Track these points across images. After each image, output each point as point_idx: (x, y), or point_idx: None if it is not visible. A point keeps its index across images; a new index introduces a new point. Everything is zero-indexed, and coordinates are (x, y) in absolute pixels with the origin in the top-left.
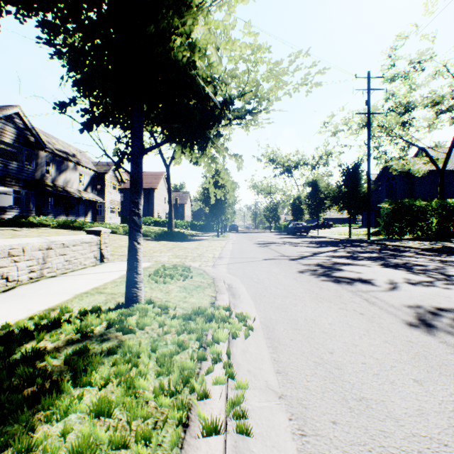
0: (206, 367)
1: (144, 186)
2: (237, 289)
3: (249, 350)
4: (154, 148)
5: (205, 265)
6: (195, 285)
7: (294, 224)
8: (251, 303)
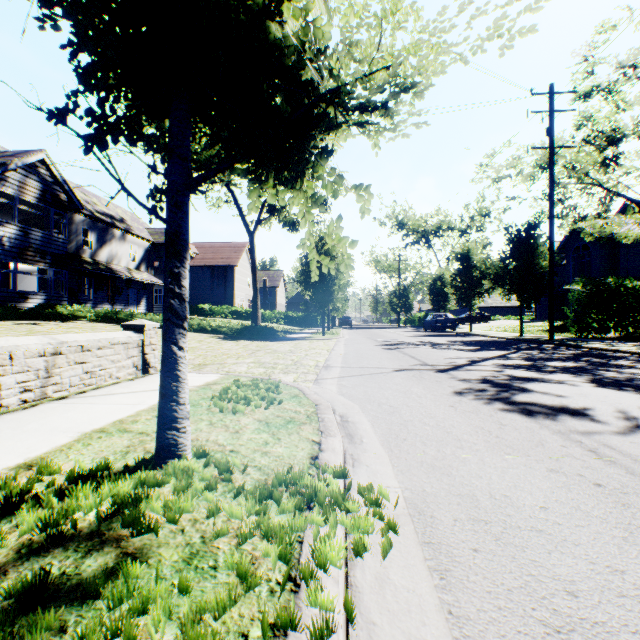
0: None
1: (219, 262)
2: (357, 424)
3: (390, 579)
4: (208, 176)
5: (303, 380)
6: (285, 418)
7: (435, 316)
8: (383, 454)
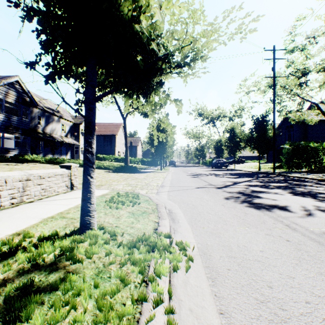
0: (146, 311)
1: (108, 133)
2: (176, 214)
3: (189, 282)
4: (105, 95)
5: (150, 192)
6: (141, 211)
7: (217, 160)
8: (188, 227)
